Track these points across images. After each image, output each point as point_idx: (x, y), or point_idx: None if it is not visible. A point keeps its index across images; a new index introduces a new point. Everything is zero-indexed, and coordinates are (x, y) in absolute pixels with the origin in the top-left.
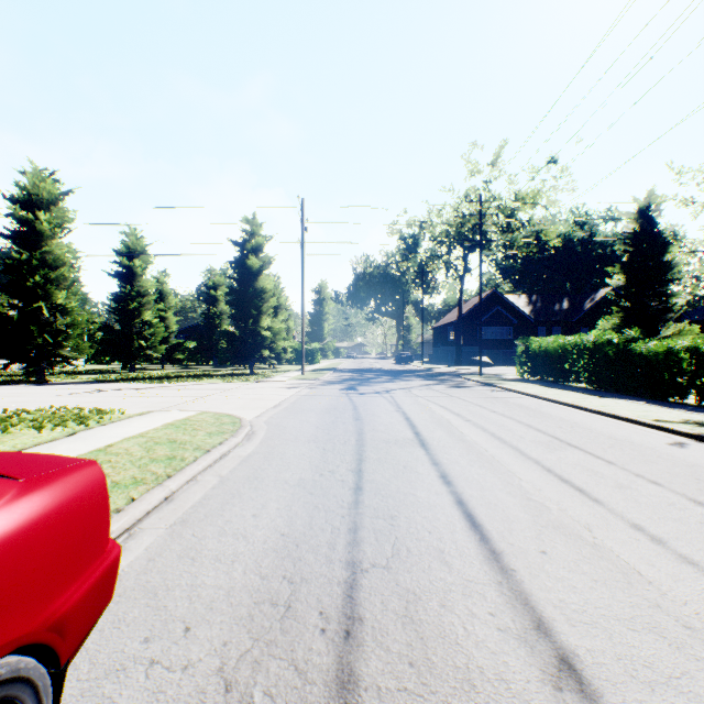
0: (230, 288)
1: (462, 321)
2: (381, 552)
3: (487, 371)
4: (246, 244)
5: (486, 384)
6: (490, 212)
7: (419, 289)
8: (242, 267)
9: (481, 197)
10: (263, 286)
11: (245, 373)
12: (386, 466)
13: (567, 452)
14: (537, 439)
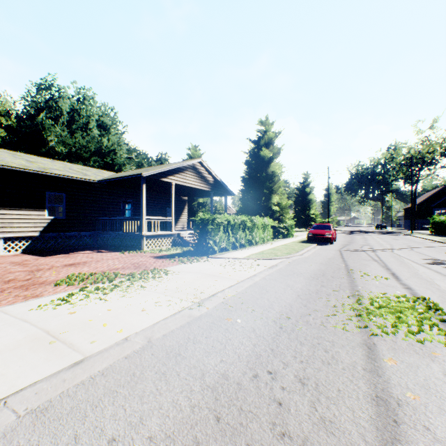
0: (298, 200)
1: (420, 205)
2: (353, 241)
3: (425, 232)
4: (304, 183)
5: (406, 235)
6: (436, 145)
7: (387, 191)
8: (303, 192)
9: (411, 157)
10: (311, 198)
11: (303, 231)
12: (356, 239)
13: (392, 240)
14: (390, 239)
